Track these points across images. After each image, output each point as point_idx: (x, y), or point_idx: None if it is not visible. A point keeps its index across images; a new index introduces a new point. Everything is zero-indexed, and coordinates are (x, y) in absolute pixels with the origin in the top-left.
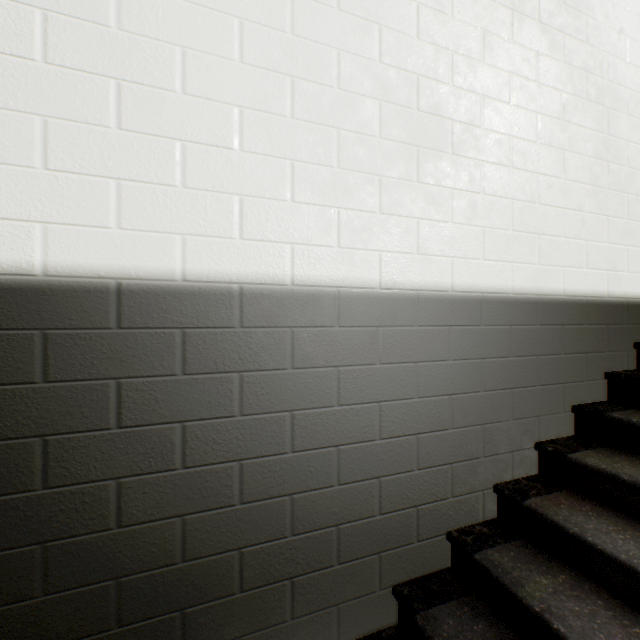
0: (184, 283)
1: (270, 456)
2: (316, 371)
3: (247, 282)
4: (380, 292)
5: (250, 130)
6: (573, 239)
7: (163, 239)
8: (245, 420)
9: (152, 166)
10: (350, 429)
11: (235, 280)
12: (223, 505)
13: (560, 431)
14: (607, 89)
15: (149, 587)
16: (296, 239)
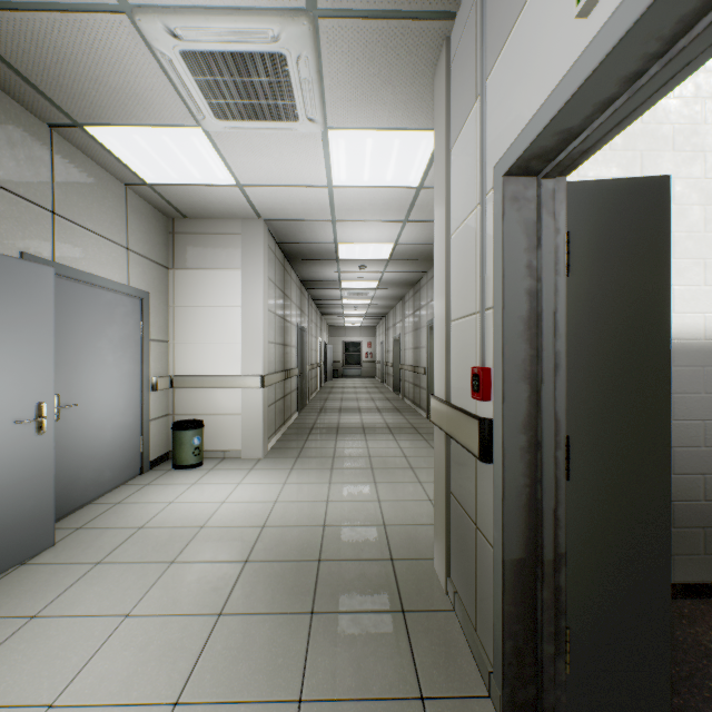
0: None
1: None
2: None
3: None
4: (704, 342)
5: None
6: None
7: None
8: None
9: None
10: (681, 437)
11: None
12: None
13: None
14: None
15: None
16: None
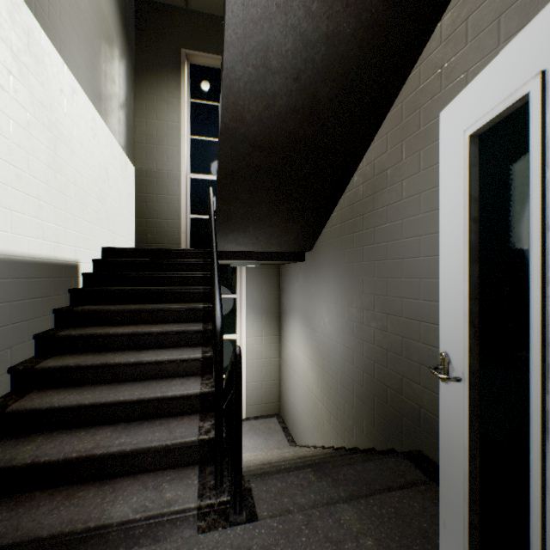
0: None
1: None
2: None
3: None
4: None
5: None
6: (35, 218)
7: None
8: None
9: None
10: None
11: None
12: None
13: (27, 355)
14: (55, 124)
15: None
16: None
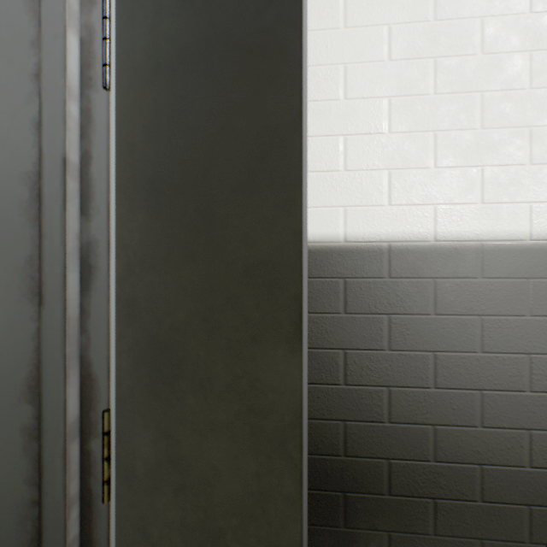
0: (345, 244)
1: (414, 388)
2: (458, 318)
3: (394, 240)
4: (530, 244)
5: (396, 114)
6: None
7: (330, 212)
8: (392, 354)
9: (323, 159)
10: (494, 376)
11: (384, 239)
12: (374, 420)
13: None
14: None
15: (321, 467)
16: (438, 200)
